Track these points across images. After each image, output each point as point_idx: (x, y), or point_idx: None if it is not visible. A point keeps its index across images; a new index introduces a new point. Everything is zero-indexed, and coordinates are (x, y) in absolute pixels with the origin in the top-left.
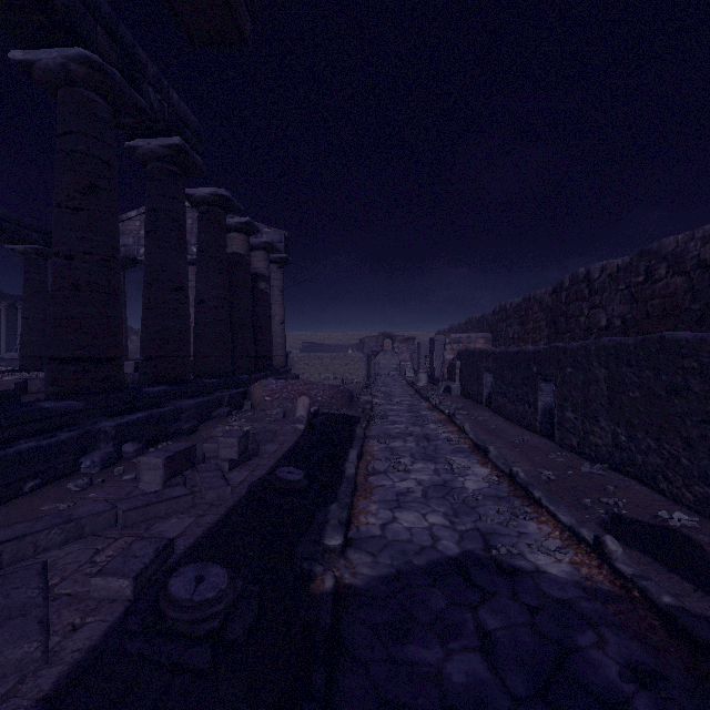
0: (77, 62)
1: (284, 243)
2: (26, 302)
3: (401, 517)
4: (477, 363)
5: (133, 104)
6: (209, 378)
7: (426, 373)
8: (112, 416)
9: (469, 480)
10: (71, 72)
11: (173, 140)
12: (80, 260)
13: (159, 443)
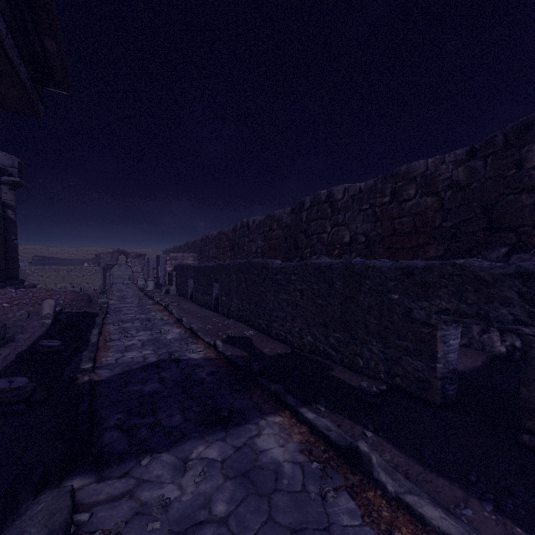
0: None
1: (17, 168)
2: None
3: (127, 354)
4: (185, 273)
5: None
6: None
7: (153, 281)
8: None
9: (169, 335)
10: None
11: None
12: None
13: None
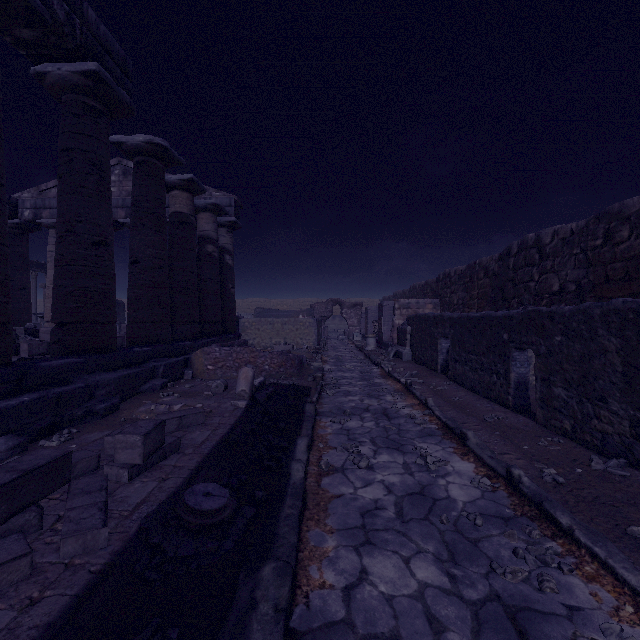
0: None
1: (234, 207)
2: None
3: (373, 569)
4: (431, 328)
5: (23, 3)
6: (140, 347)
7: (375, 337)
8: None
9: (453, 484)
10: None
11: (88, 65)
12: None
13: (60, 430)
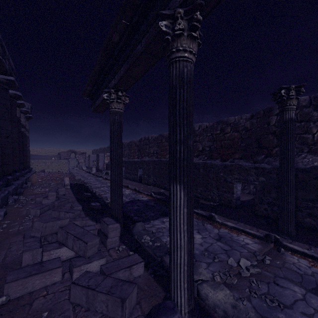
0: None
1: (30, 109)
2: None
3: None
4: None
5: (4, 69)
6: (15, 173)
7: (95, 167)
8: (5, 187)
9: (126, 192)
10: None
11: (10, 78)
12: None
13: None
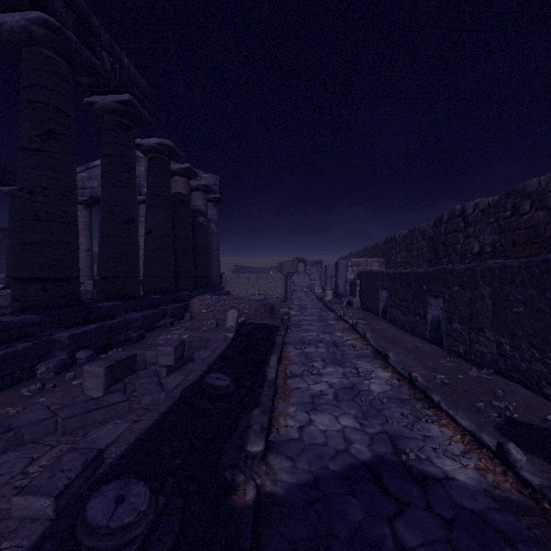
0: (37, 25)
1: (218, 186)
2: (10, 233)
3: (316, 420)
4: (374, 282)
5: (88, 64)
6: (155, 295)
7: (332, 290)
8: (68, 327)
9: (374, 383)
10: (32, 33)
11: (124, 96)
12: (40, 194)
13: (110, 349)
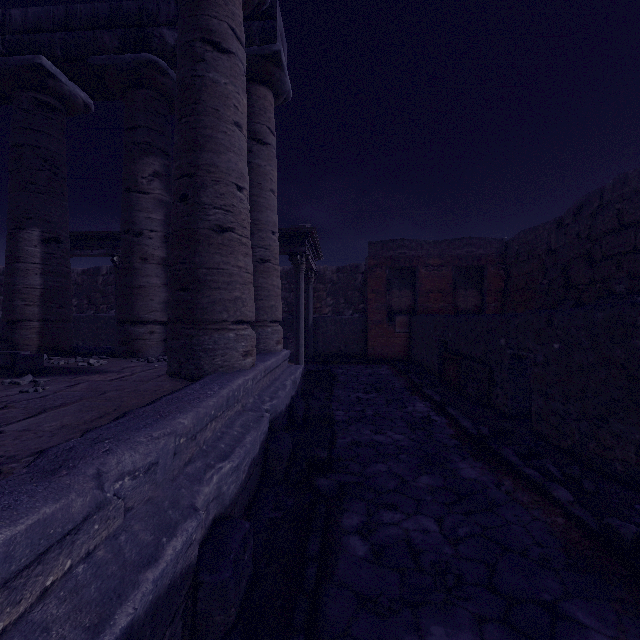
0: None
1: None
2: None
3: None
4: None
5: None
6: None
7: None
8: None
9: None
10: None
11: None
12: None
13: None
